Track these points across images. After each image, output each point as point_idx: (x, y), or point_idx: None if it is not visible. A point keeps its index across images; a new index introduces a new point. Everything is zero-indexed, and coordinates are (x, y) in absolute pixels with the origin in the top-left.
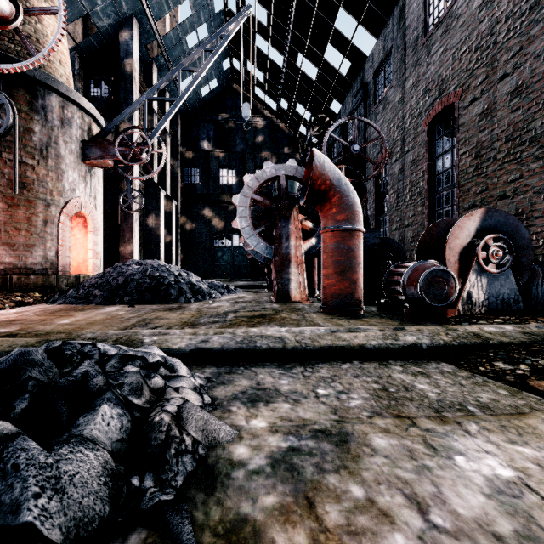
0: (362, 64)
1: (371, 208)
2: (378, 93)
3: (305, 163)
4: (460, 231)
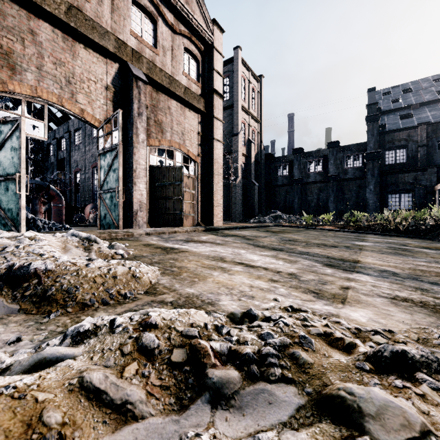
0: (69, 119)
1: (73, 189)
2: (76, 140)
3: (27, 145)
4: (88, 208)
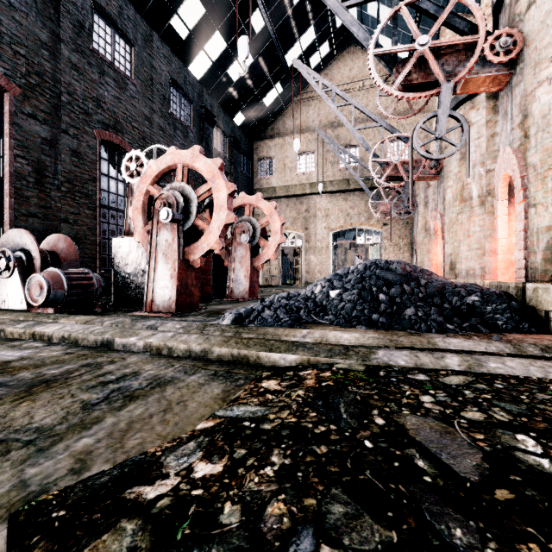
0: None
1: None
2: None
3: None
4: None
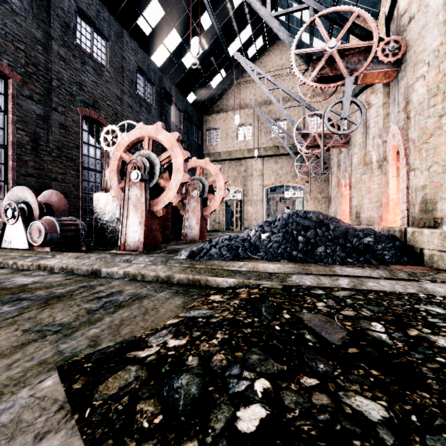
0: None
1: None
2: None
3: None
4: None
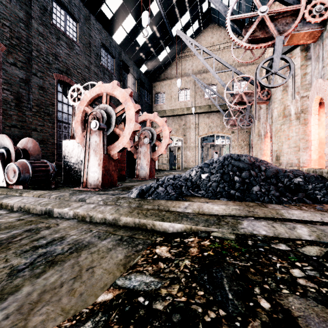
0: None
1: None
2: None
3: None
4: None
